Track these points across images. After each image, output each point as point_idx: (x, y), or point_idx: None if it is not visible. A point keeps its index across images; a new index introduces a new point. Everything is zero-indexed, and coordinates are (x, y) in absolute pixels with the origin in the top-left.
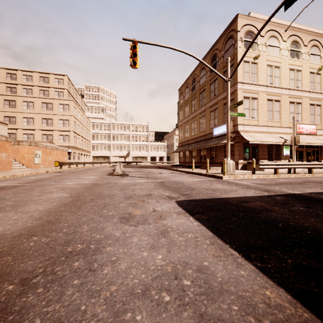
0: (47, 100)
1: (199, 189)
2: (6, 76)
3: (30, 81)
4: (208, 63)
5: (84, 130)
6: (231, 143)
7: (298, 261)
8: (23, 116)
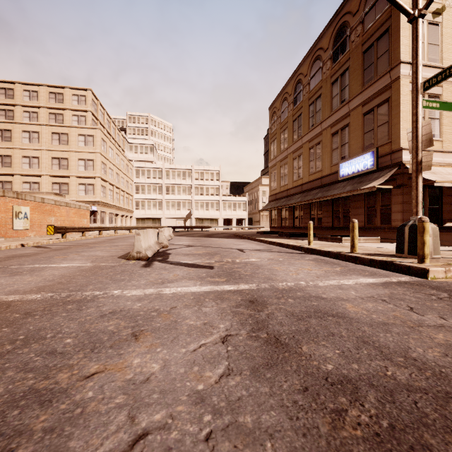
0: (59, 129)
1: None
2: None
3: (35, 100)
4: (328, 45)
5: (122, 178)
6: (387, 187)
7: None
8: (23, 155)
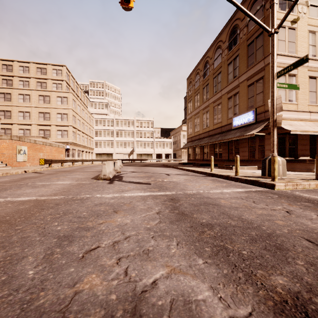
0: (44, 93)
1: (287, 238)
2: (1, 68)
3: (27, 73)
4: (225, 39)
5: (86, 126)
6: (262, 134)
7: None
8: (19, 110)
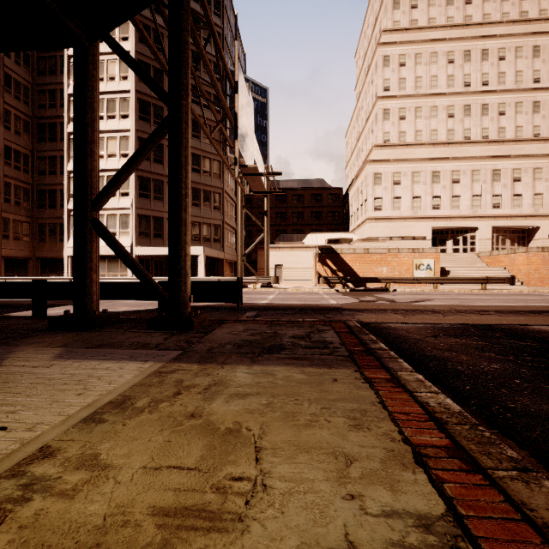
0: None
1: None
2: None
3: None
4: None
5: None
6: None
7: (491, 307)
8: None
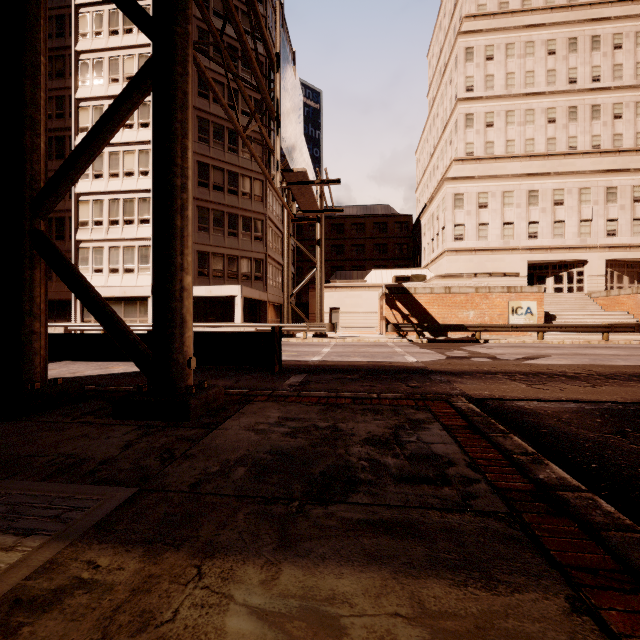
0: None
1: None
2: None
3: None
4: None
5: None
6: None
7: None
8: None
